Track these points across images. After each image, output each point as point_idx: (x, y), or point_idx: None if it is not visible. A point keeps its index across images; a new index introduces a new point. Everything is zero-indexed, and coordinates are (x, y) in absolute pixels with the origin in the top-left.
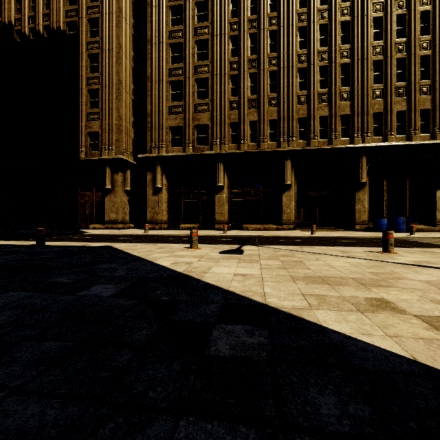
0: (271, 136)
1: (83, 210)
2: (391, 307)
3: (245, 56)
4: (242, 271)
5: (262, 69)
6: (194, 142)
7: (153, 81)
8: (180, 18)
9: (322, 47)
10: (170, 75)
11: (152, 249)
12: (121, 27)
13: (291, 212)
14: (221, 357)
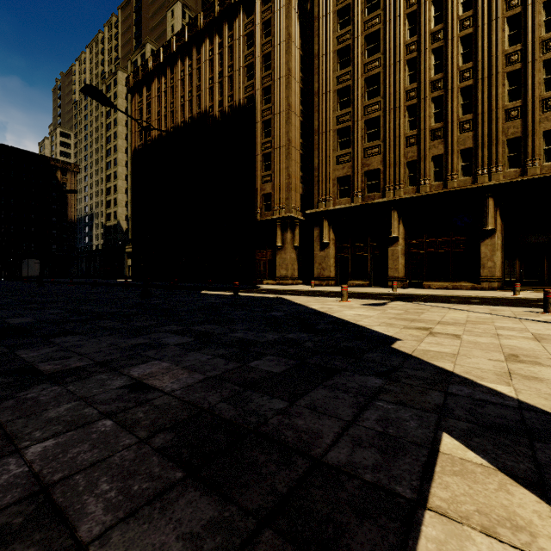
0: (464, 169)
1: (258, 266)
2: (426, 329)
3: (425, 79)
4: (362, 313)
5: (449, 89)
6: (363, 191)
7: (320, 134)
8: (348, 59)
9: (550, 31)
10: (337, 124)
11: (310, 300)
12: (290, 87)
13: (494, 265)
14: (316, 328)
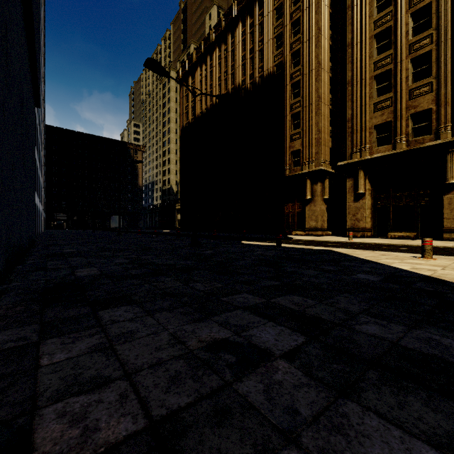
0: None
1: (287, 218)
2: None
3: None
4: None
5: None
6: (408, 135)
7: (354, 84)
8: None
9: None
10: (374, 70)
11: (375, 255)
12: (320, 45)
13: None
14: None
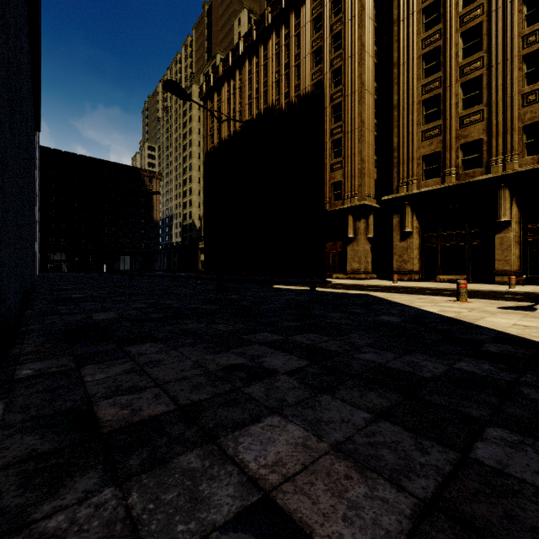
0: None
1: (327, 260)
2: None
3: None
4: (525, 323)
5: None
6: (458, 168)
7: (400, 108)
8: (437, 16)
9: None
10: (422, 94)
11: (411, 299)
12: (363, 63)
13: None
14: (489, 351)
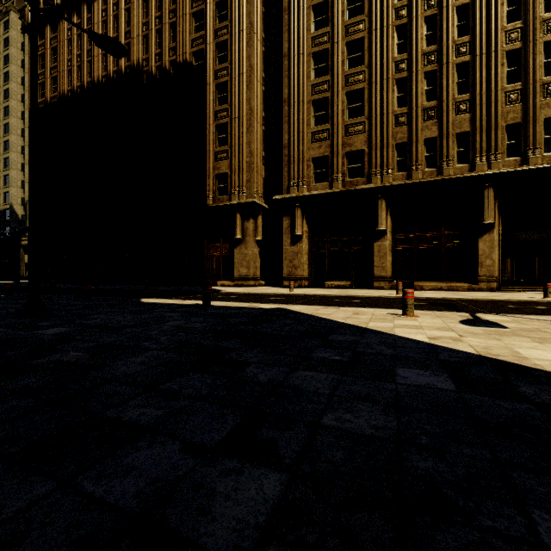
0: (460, 156)
1: (210, 264)
2: None
3: (418, 50)
4: None
5: (445, 63)
6: (344, 175)
7: (291, 104)
8: (325, 19)
9: (549, 11)
10: (312, 94)
11: (348, 314)
12: (252, 45)
13: (493, 264)
14: None
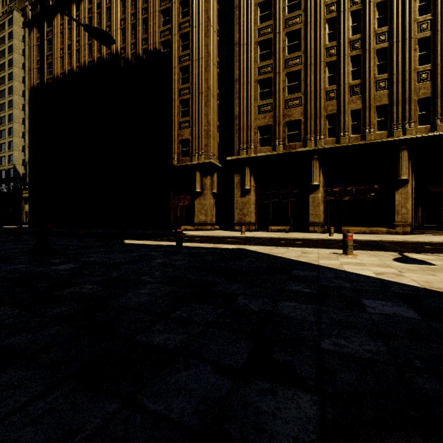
0: (379, 124)
1: (175, 212)
2: None
3: (345, 38)
4: None
5: (367, 49)
6: (284, 140)
7: (241, 83)
8: (269, 14)
9: None
10: (258, 74)
11: (298, 253)
12: (209, 35)
13: (407, 212)
14: None
